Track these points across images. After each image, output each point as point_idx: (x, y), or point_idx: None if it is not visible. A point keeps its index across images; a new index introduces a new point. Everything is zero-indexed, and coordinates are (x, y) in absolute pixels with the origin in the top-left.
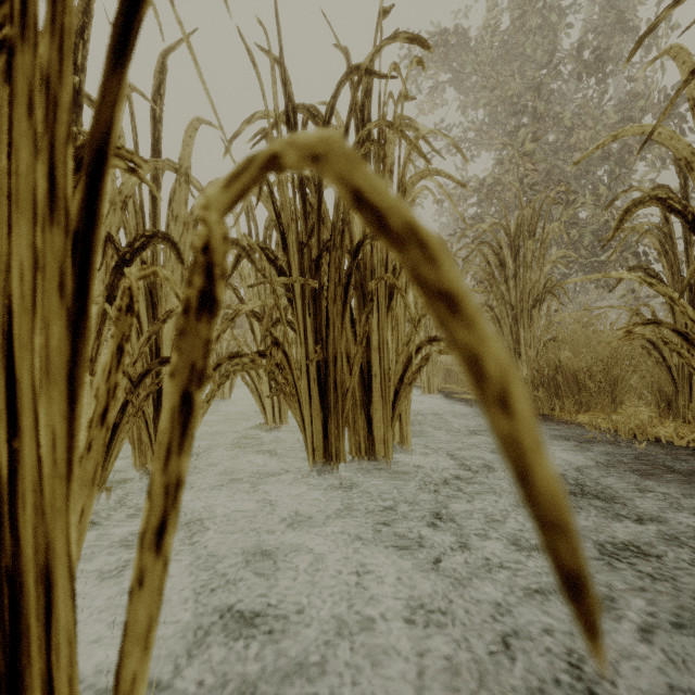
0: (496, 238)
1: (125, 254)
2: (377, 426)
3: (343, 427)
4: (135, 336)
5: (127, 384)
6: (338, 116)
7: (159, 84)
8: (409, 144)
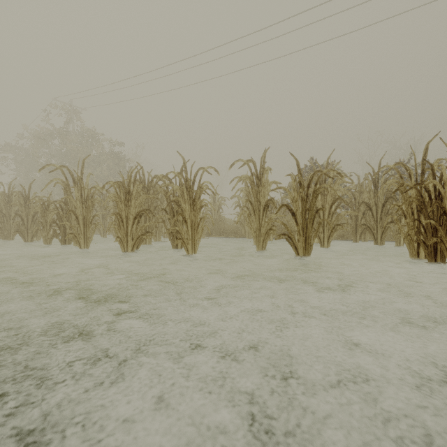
0: None
1: None
2: None
3: None
4: None
5: None
6: None
7: None
8: None
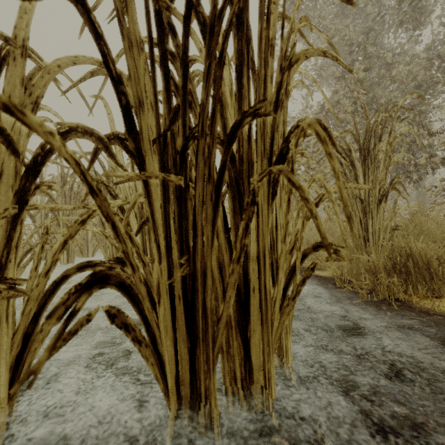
0: (346, 143)
1: None
2: (255, 349)
3: (214, 363)
4: None
5: None
6: None
7: None
8: None
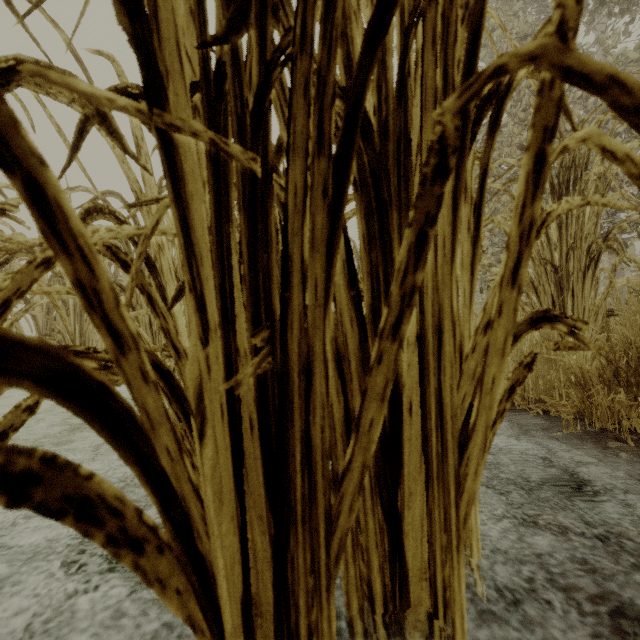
0: None
1: None
2: (413, 535)
3: (331, 575)
4: None
5: None
6: None
7: None
8: None
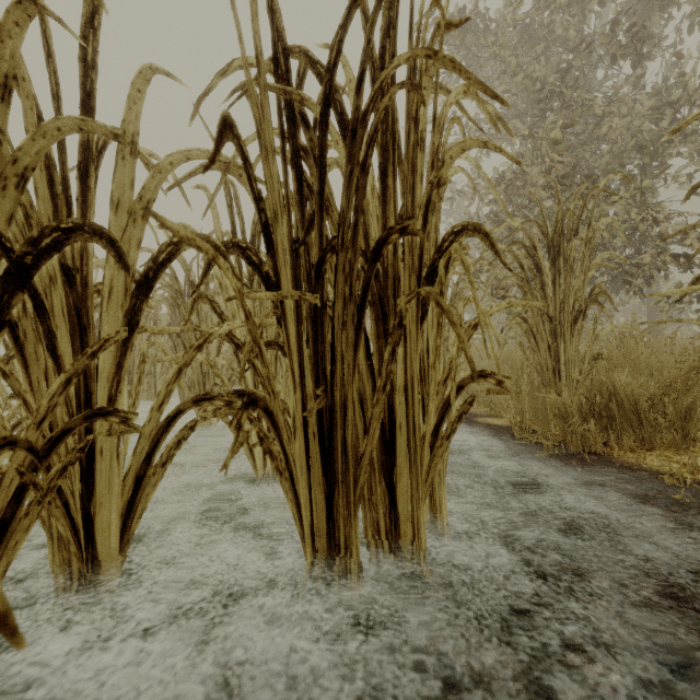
0: (530, 237)
1: (23, 256)
2: (402, 497)
3: (356, 507)
4: (53, 375)
5: (27, 456)
6: (347, 67)
7: (91, 12)
8: (467, 79)
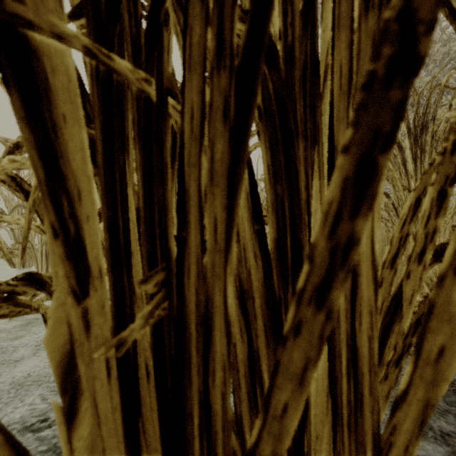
0: None
1: None
2: None
3: None
4: None
5: None
6: None
7: None
8: None
